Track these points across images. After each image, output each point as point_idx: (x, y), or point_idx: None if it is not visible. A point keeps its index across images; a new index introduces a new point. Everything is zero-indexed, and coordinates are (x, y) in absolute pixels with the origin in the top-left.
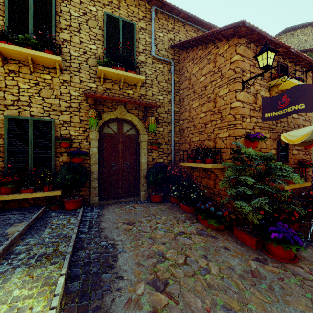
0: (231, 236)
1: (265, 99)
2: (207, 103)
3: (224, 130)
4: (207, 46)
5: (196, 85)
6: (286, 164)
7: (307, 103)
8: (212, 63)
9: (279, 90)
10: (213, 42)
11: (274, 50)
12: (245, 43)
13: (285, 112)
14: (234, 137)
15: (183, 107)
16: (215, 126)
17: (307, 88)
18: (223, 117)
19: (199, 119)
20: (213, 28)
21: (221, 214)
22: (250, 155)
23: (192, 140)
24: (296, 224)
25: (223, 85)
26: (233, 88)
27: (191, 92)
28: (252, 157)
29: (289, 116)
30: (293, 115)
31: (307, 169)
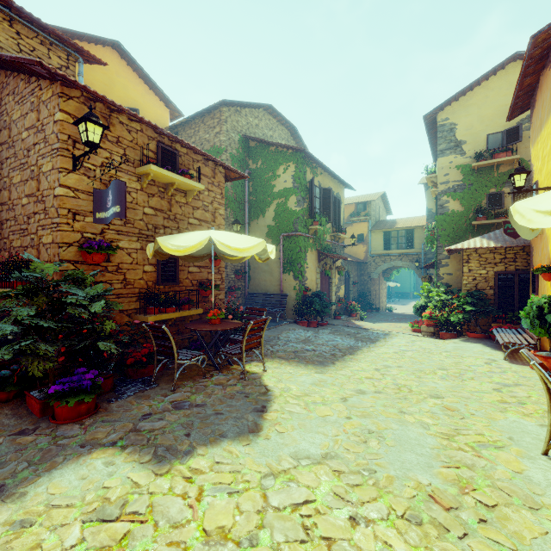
0: (15, 408)
1: (97, 191)
2: (31, 180)
3: (48, 231)
4: (31, 78)
5: (18, 143)
6: (177, 286)
7: (122, 206)
8: (36, 112)
9: (161, 182)
10: (34, 76)
11: (98, 123)
12: (81, 98)
13: (110, 214)
14: (58, 244)
15: (1, 179)
16: (39, 223)
17: (122, 186)
18: (47, 209)
19: (21, 206)
20: (85, 53)
21: (9, 374)
22: (36, 273)
23: (13, 244)
24: (151, 367)
25: (47, 156)
26: (57, 164)
27: (12, 154)
28: (41, 276)
29: (183, 220)
30: (190, 219)
31: (210, 293)
